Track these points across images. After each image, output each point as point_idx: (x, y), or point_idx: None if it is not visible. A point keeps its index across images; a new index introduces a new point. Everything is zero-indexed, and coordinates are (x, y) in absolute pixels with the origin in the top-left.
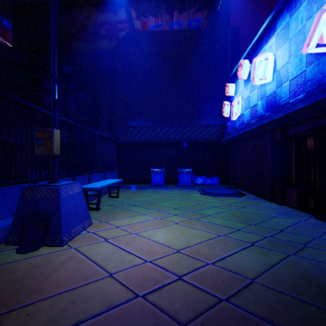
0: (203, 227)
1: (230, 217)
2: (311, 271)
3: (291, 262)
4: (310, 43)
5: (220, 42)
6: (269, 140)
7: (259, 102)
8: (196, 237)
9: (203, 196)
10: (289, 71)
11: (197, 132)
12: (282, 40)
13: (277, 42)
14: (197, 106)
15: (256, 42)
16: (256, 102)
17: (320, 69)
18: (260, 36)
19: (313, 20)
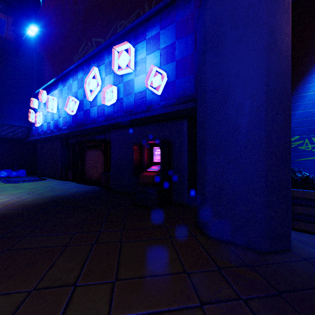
0: (6, 195)
1: (28, 189)
2: (56, 195)
3: (50, 195)
4: (67, 106)
5: (26, 59)
6: (60, 144)
7: (51, 121)
8: (0, 199)
9: (7, 184)
10: (62, 113)
11: (1, 130)
12: (60, 95)
13: (58, 94)
14: (1, 106)
15: (50, 85)
16: (50, 120)
17: (70, 119)
18: (51, 83)
19: (69, 97)
